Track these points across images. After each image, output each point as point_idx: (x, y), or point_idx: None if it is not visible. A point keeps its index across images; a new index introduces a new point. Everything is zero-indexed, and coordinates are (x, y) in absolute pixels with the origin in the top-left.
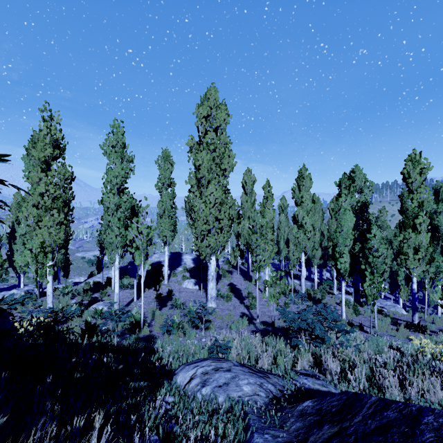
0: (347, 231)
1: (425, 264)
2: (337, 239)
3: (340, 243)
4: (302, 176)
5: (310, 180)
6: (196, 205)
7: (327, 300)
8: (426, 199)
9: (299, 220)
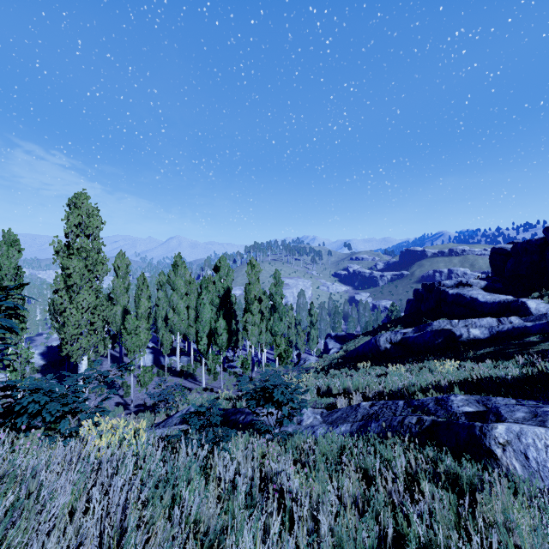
0: (206, 321)
1: (263, 333)
2: (199, 327)
3: (201, 331)
4: (177, 264)
5: (185, 267)
6: (67, 310)
7: (198, 373)
8: (258, 291)
9: (174, 304)
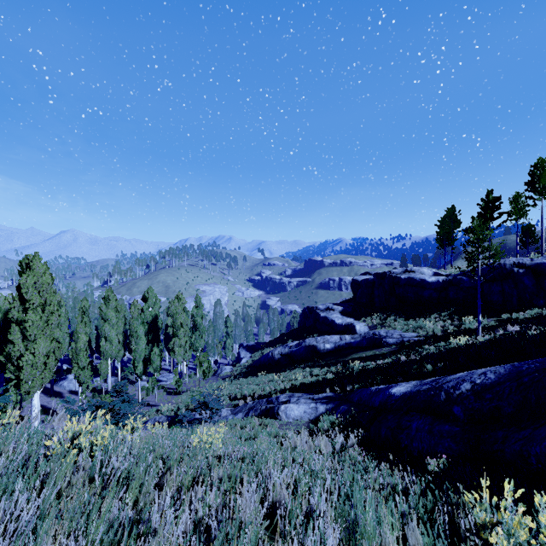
0: (142, 349)
1: (187, 351)
2: (136, 355)
3: (138, 358)
4: (109, 298)
5: (116, 300)
6: (25, 356)
7: (130, 391)
8: (184, 320)
9: (106, 333)
